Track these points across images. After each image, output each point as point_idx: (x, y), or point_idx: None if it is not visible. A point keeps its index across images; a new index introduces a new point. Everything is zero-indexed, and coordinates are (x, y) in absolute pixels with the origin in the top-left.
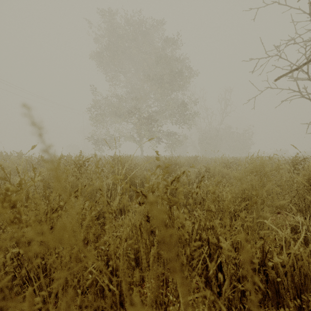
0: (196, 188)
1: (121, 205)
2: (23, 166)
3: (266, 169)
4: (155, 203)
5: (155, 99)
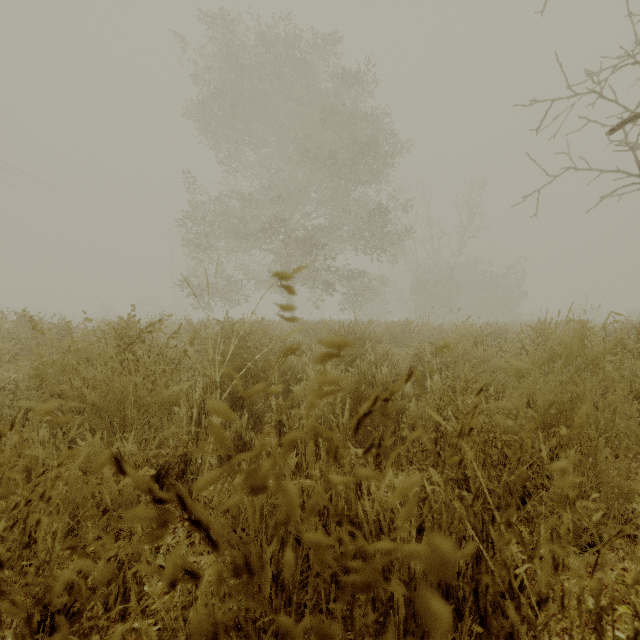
0: (458, 439)
1: (60, 580)
2: (25, 343)
3: (592, 352)
4: (262, 573)
5: (321, 201)
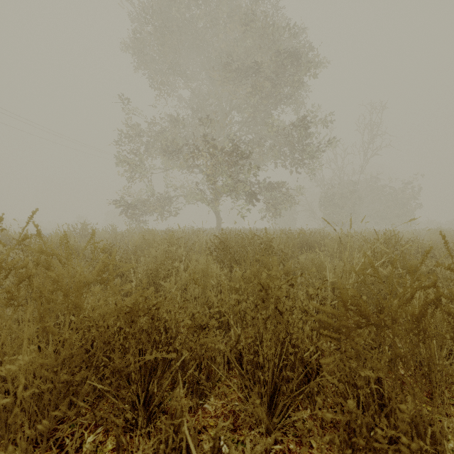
0: None
1: None
2: None
3: None
4: None
5: (244, 121)
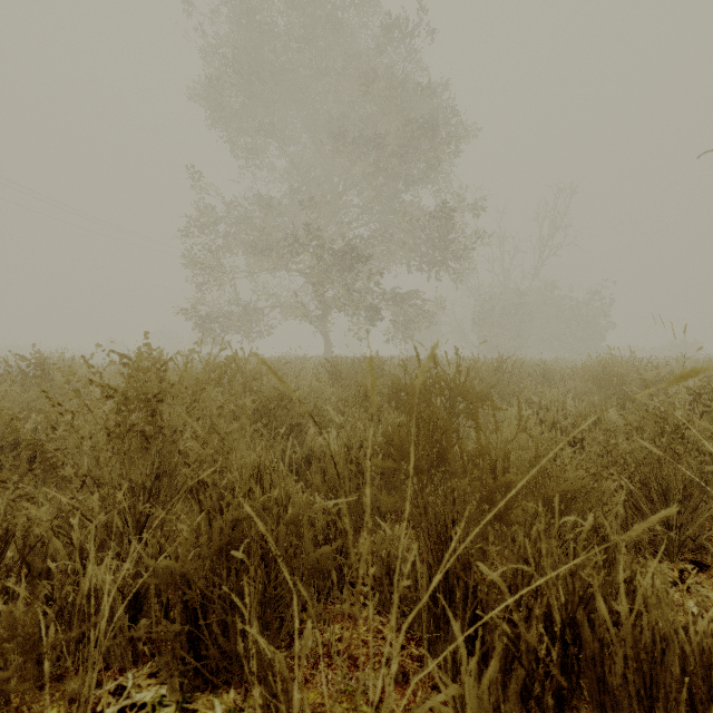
0: None
1: None
2: None
3: None
4: None
5: (363, 207)
